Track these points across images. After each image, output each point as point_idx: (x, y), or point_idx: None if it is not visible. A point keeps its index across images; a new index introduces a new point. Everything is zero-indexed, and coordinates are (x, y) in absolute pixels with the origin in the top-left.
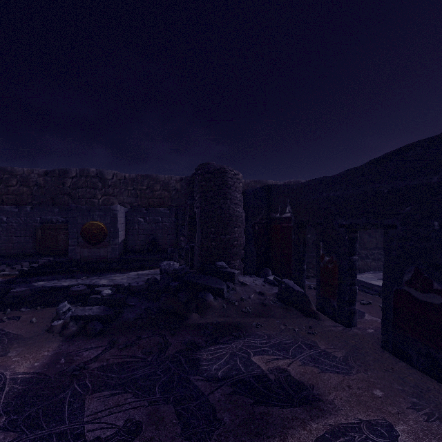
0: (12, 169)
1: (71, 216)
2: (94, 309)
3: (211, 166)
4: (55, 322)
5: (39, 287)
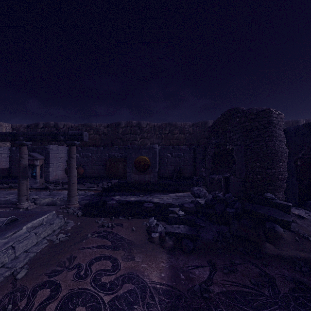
0: (91, 124)
1: (128, 153)
2: (181, 227)
3: (252, 108)
4: (153, 234)
5: (117, 200)
